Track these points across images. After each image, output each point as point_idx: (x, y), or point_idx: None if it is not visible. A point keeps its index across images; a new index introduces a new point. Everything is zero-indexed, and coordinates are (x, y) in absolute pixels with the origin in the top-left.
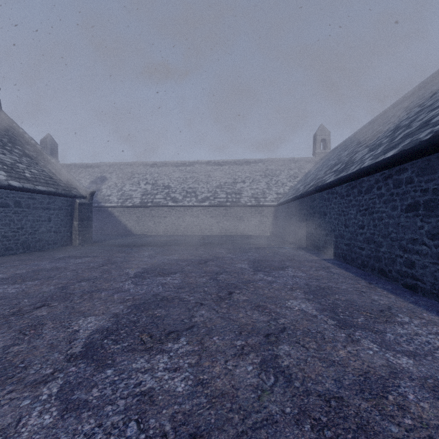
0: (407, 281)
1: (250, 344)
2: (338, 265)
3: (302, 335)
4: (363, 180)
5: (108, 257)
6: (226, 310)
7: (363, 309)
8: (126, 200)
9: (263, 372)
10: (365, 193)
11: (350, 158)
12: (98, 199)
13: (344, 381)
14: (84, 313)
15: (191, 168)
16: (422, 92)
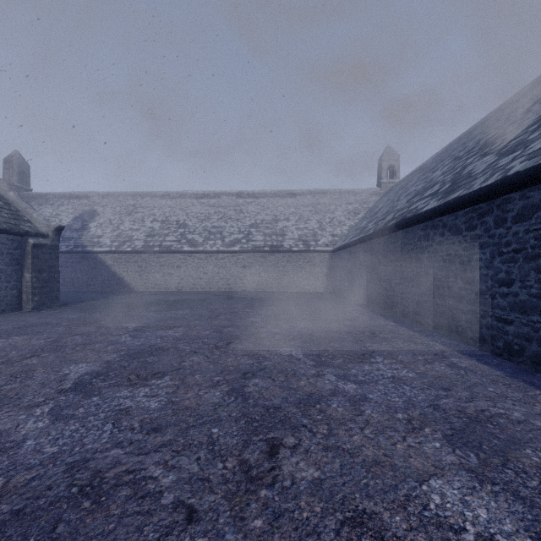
0: None
1: None
2: (455, 347)
3: None
4: (508, 199)
5: (60, 335)
6: None
7: None
8: (123, 243)
9: None
10: (516, 220)
11: (456, 174)
12: (83, 241)
13: None
14: None
15: (217, 201)
16: None
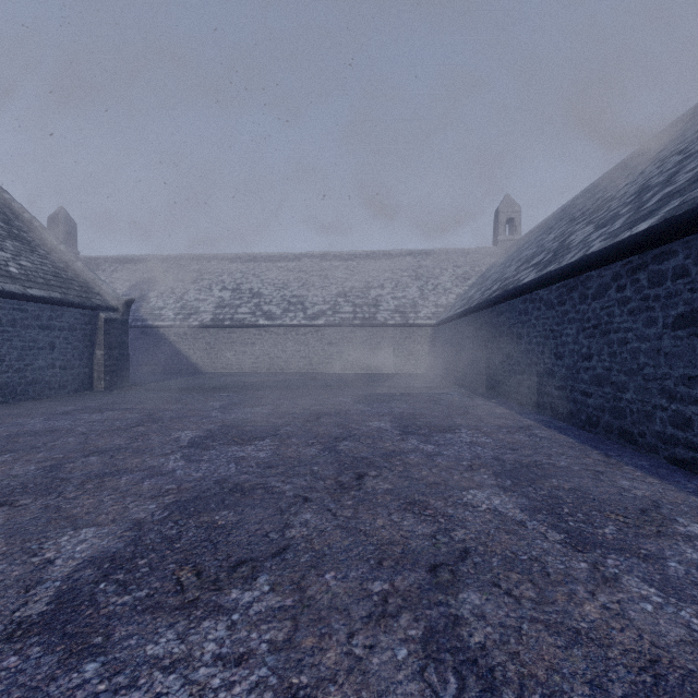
0: (677, 452)
1: (399, 590)
2: (545, 422)
3: (502, 567)
4: (589, 276)
5: (150, 410)
6: (351, 511)
7: (609, 506)
8: (189, 316)
9: (430, 663)
10: (595, 297)
11: (561, 243)
12: (142, 314)
13: (611, 686)
14: (77, 521)
15: (297, 264)
16: (679, 134)
